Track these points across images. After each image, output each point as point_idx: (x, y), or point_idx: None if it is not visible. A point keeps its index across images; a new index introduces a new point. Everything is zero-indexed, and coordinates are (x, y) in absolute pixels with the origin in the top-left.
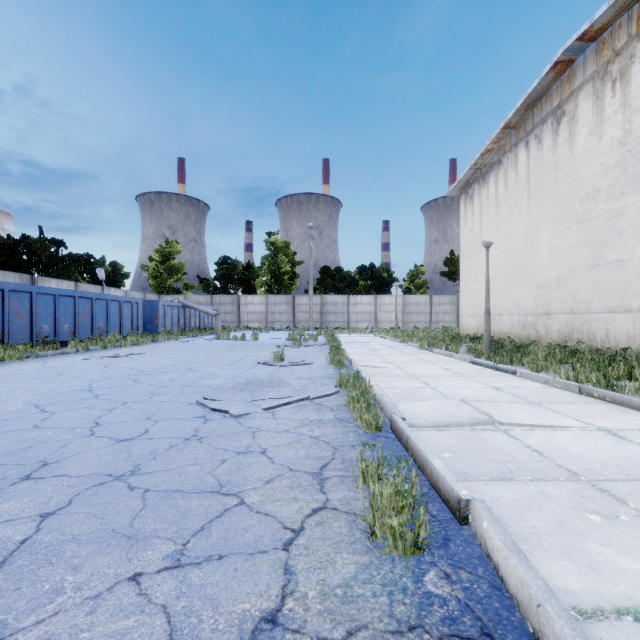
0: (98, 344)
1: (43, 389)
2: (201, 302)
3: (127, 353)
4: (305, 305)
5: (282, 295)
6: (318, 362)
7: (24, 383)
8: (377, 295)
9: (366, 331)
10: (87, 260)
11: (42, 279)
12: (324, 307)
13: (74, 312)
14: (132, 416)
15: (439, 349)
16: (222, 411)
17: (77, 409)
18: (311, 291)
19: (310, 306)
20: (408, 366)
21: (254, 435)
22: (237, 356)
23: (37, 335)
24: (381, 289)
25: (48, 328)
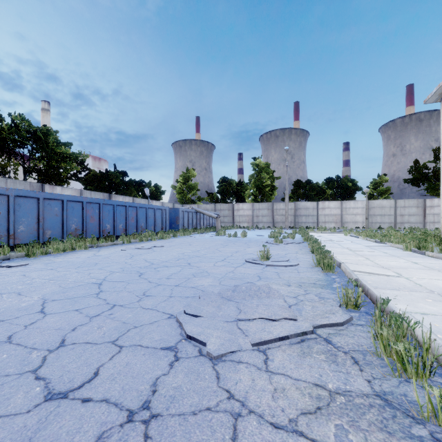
0: (137, 238)
1: (70, 279)
2: (208, 209)
3: (152, 246)
4: (282, 210)
5: (264, 203)
6: (302, 262)
7: (66, 271)
8: (343, 201)
9: (335, 230)
10: (141, 184)
11: (114, 196)
12: (297, 211)
13: (125, 216)
14: (102, 333)
15: (434, 252)
16: (198, 341)
17: (67, 312)
18: (286, 199)
19: (286, 210)
20: (411, 274)
21: (235, 432)
22: (229, 252)
23: (103, 231)
24: (346, 196)
25: (110, 227)
